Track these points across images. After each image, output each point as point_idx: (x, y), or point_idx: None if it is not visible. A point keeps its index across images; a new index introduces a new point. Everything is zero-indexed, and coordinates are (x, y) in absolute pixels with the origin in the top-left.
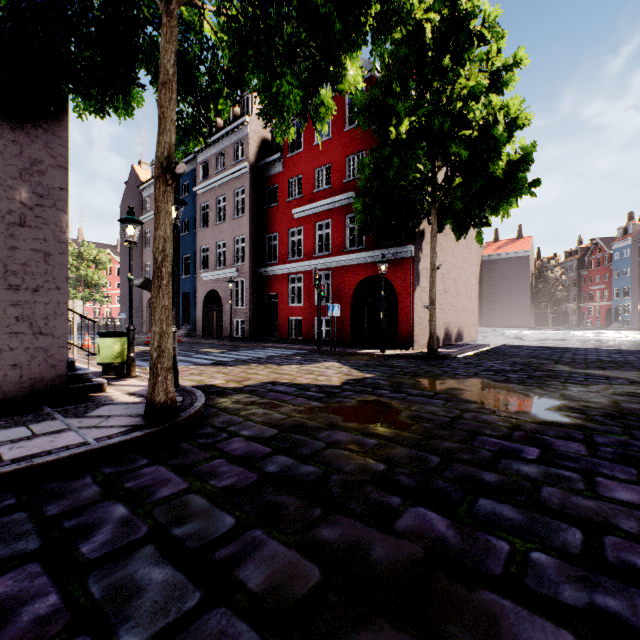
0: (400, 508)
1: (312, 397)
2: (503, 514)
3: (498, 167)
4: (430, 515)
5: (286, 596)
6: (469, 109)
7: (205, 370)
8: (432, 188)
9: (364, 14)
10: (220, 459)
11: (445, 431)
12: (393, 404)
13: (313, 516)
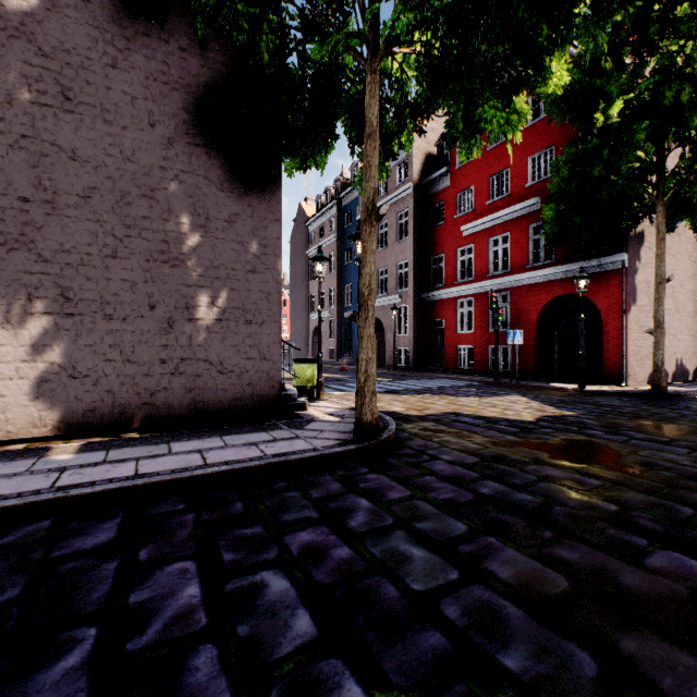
0: (647, 548)
1: (504, 431)
2: None
3: None
4: (690, 561)
5: (538, 591)
6: None
7: (381, 397)
8: (658, 177)
9: (576, 6)
10: (430, 476)
11: (695, 483)
12: (611, 446)
13: (544, 537)
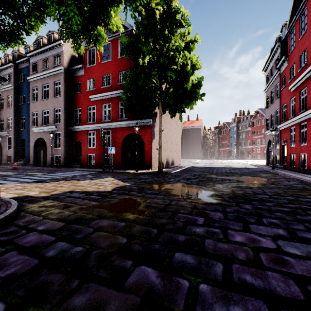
0: (131, 268)
1: (93, 199)
2: (186, 261)
3: (188, 85)
4: (148, 270)
5: None
6: (176, 56)
7: (27, 186)
8: (160, 92)
9: None
10: (12, 251)
11: (162, 213)
12: (138, 199)
13: (71, 288)
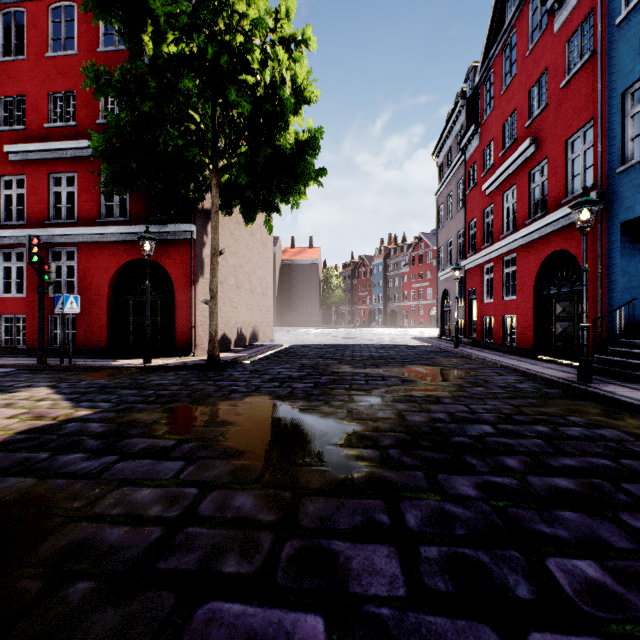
0: None
1: None
2: None
3: (286, 139)
4: None
5: None
6: (252, 48)
7: None
8: (213, 150)
9: None
10: None
11: (117, 610)
12: (56, 503)
13: None
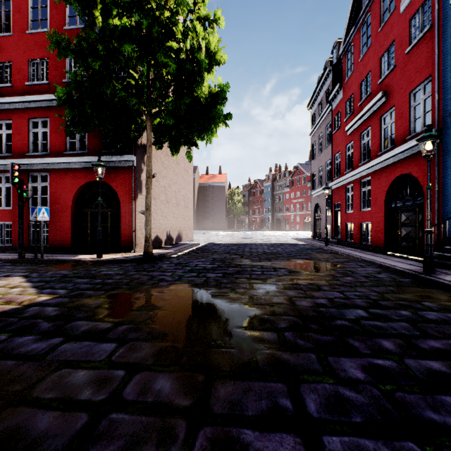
0: None
1: None
2: None
3: (202, 91)
4: None
5: None
6: (176, 21)
7: None
8: (148, 100)
9: None
10: None
11: None
12: (1, 385)
13: None
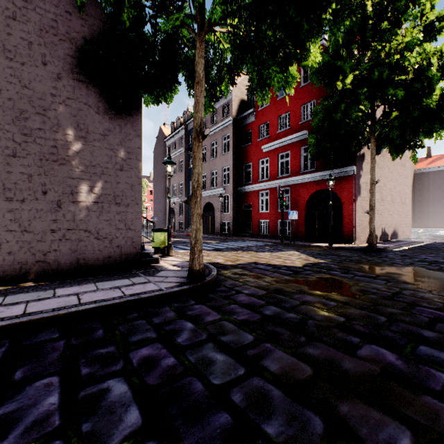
0: (359, 344)
1: (284, 273)
2: (440, 357)
3: (431, 100)
4: (382, 350)
5: (293, 378)
6: (405, 59)
7: (210, 253)
8: (371, 122)
9: (324, 13)
10: (235, 305)
11: (388, 301)
12: (344, 281)
13: (300, 341)
